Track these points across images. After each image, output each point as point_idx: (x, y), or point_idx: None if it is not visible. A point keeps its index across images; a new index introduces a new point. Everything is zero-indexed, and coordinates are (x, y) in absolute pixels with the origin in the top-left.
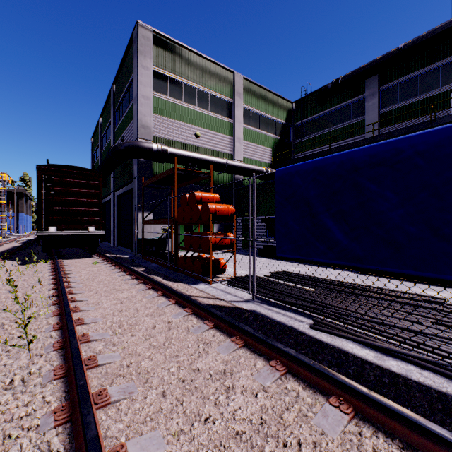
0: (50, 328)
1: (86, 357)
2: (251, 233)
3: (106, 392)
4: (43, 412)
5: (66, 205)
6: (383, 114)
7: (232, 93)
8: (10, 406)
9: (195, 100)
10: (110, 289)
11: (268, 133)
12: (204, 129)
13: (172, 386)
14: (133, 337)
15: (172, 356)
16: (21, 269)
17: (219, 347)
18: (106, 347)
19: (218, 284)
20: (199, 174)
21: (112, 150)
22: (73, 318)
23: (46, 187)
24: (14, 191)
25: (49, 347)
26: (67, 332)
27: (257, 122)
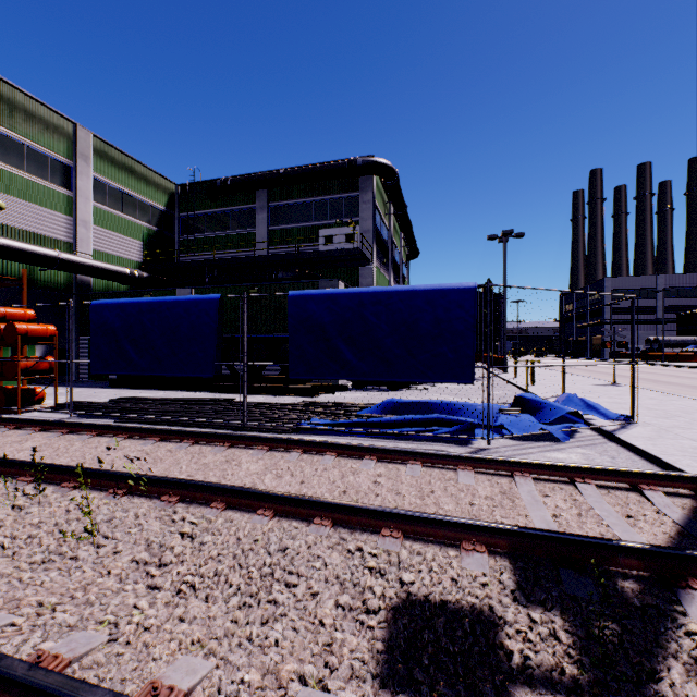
0: None
1: None
2: None
3: None
4: None
5: None
6: (272, 232)
7: (73, 153)
8: None
9: None
10: None
11: (137, 220)
12: (15, 198)
13: None
14: None
15: None
16: None
17: (20, 434)
18: None
19: (31, 413)
20: (3, 281)
21: None
22: None
23: None
24: None
25: None
26: None
27: (119, 202)
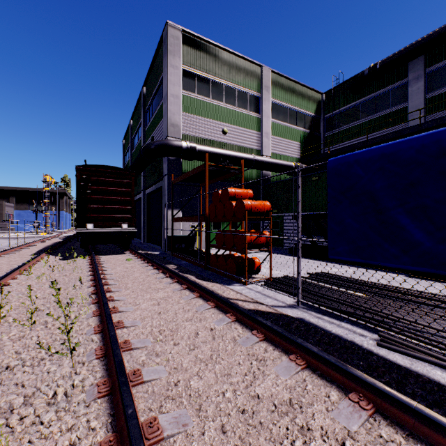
0: (91, 331)
1: (130, 371)
2: (280, 230)
3: (157, 422)
4: (88, 444)
5: (101, 204)
6: (430, 99)
7: (260, 87)
8: (53, 429)
9: (222, 96)
10: (146, 287)
11: (296, 127)
12: (231, 125)
13: (232, 419)
14: (176, 346)
15: (224, 375)
16: (62, 264)
17: (277, 367)
18: (149, 357)
19: (254, 286)
20: (230, 170)
21: (143, 149)
22: (113, 320)
23: (84, 186)
24: (56, 191)
25: (91, 354)
26: (108, 338)
27: (285, 116)
